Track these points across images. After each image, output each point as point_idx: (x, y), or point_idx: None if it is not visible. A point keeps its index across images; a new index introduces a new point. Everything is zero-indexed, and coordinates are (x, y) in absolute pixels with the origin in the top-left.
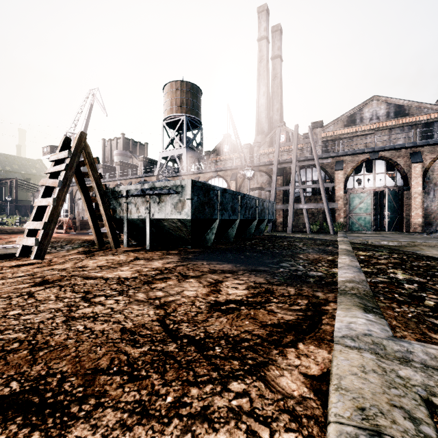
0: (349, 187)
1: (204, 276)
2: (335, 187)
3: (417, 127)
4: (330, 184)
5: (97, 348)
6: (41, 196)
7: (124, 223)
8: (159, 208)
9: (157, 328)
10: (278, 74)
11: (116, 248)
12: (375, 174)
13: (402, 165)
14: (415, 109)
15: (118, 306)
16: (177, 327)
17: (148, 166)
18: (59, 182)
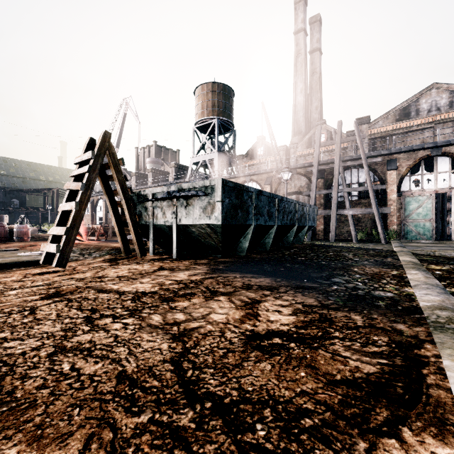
0: (404, 189)
1: (237, 292)
2: (386, 190)
3: None
4: (381, 186)
5: (74, 411)
6: (65, 201)
7: (150, 229)
8: (186, 212)
9: (168, 376)
10: (317, 68)
11: (142, 256)
12: (437, 174)
13: None
14: None
15: (124, 334)
16: (197, 376)
17: (179, 172)
18: (81, 185)
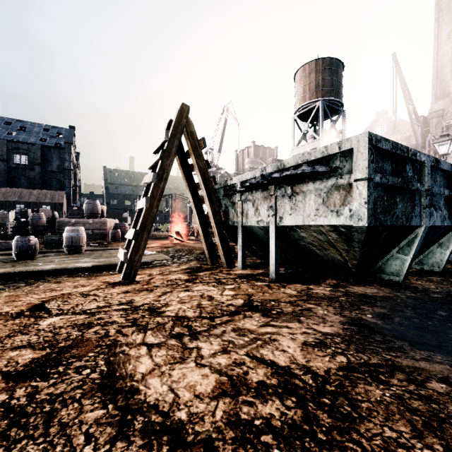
0: None
1: None
2: None
3: None
4: None
5: None
6: (142, 197)
7: (238, 232)
8: (291, 206)
9: None
10: None
11: (229, 268)
12: None
13: None
14: None
15: None
16: None
17: None
18: (153, 175)
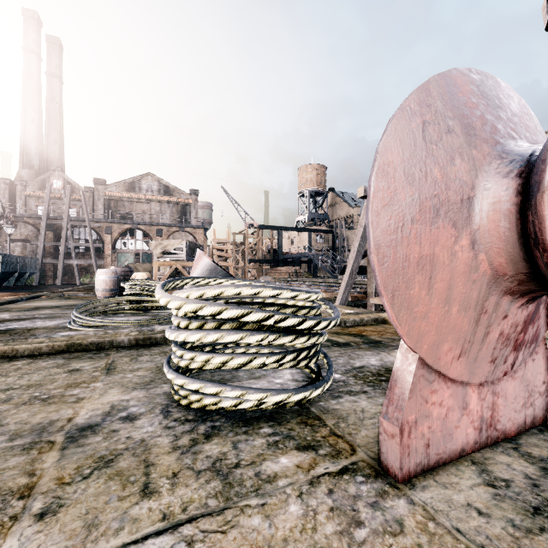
0: (118, 247)
1: None
2: (105, 247)
3: (178, 206)
4: (100, 245)
5: None
6: None
7: None
8: None
9: None
10: (56, 97)
11: None
12: (136, 240)
13: (152, 236)
14: (177, 192)
15: None
16: None
17: None
18: None
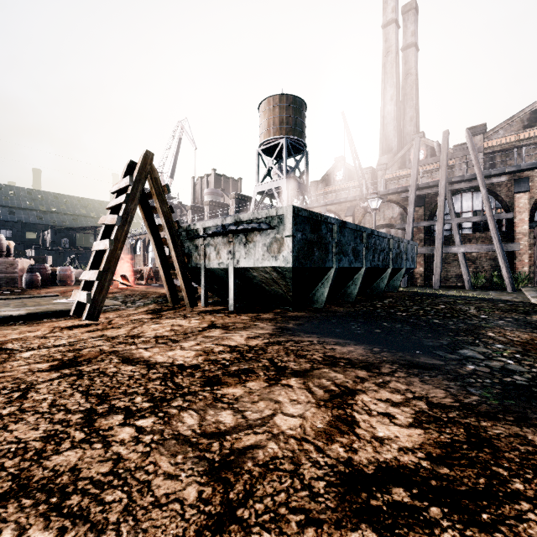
0: None
1: (317, 372)
2: (512, 220)
3: None
4: (506, 214)
5: None
6: (100, 238)
7: (201, 273)
8: (245, 251)
9: None
10: (411, 69)
11: (192, 307)
12: None
13: None
14: None
15: (130, 455)
16: None
17: (241, 204)
18: (117, 218)
